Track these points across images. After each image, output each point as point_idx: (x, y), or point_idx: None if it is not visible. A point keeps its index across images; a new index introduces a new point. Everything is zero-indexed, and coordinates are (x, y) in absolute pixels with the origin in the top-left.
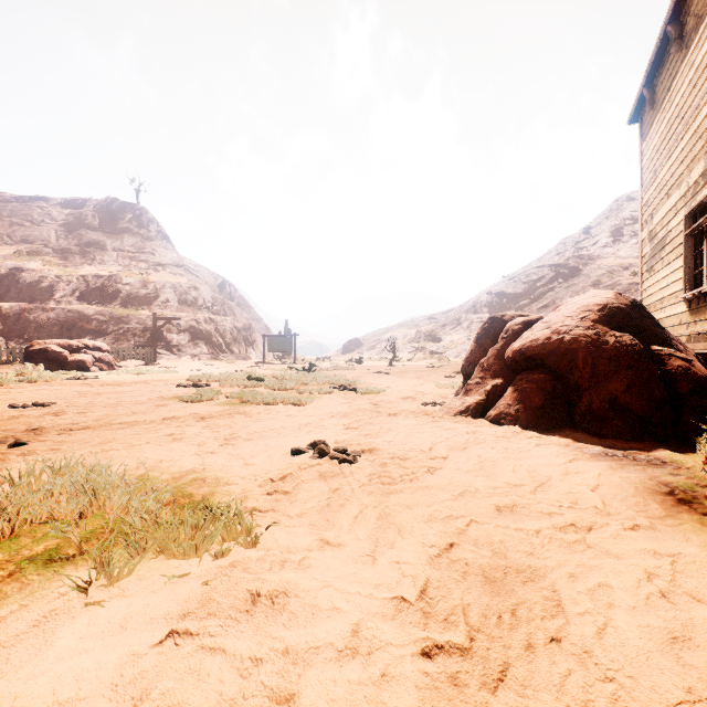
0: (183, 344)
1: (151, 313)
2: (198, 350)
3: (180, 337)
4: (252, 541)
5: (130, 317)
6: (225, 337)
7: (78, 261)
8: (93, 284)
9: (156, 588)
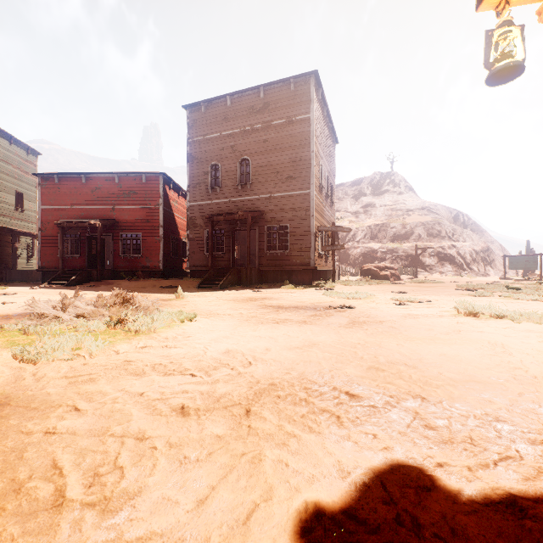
0: (433, 264)
1: (410, 244)
2: (444, 269)
3: (430, 260)
4: None
5: (398, 248)
6: (465, 258)
7: (363, 217)
8: (374, 230)
9: (532, 324)
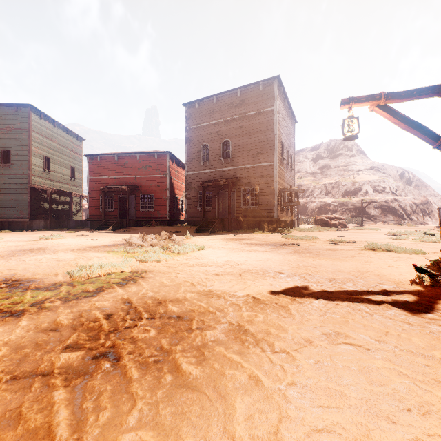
0: (377, 215)
1: (358, 199)
2: (386, 219)
3: (375, 211)
4: (423, 253)
5: (347, 202)
6: (406, 210)
7: (320, 177)
8: (328, 187)
9: (405, 254)
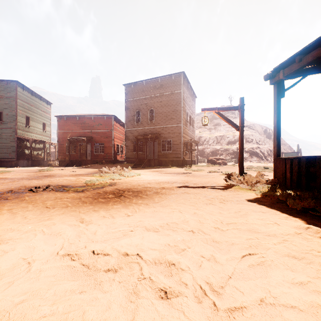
0: (247, 157)
1: (236, 146)
2: (252, 159)
3: (245, 154)
4: None
5: (229, 149)
6: (264, 154)
7: (213, 131)
8: (218, 139)
9: None
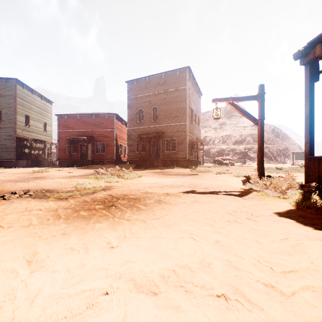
0: (255, 157)
1: (243, 146)
2: None
3: (253, 155)
4: None
5: (236, 148)
6: (273, 154)
7: (219, 131)
8: (224, 138)
9: None
